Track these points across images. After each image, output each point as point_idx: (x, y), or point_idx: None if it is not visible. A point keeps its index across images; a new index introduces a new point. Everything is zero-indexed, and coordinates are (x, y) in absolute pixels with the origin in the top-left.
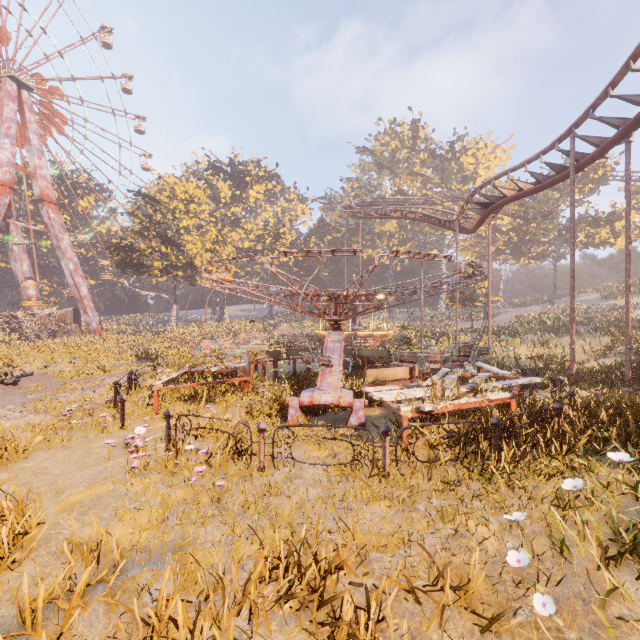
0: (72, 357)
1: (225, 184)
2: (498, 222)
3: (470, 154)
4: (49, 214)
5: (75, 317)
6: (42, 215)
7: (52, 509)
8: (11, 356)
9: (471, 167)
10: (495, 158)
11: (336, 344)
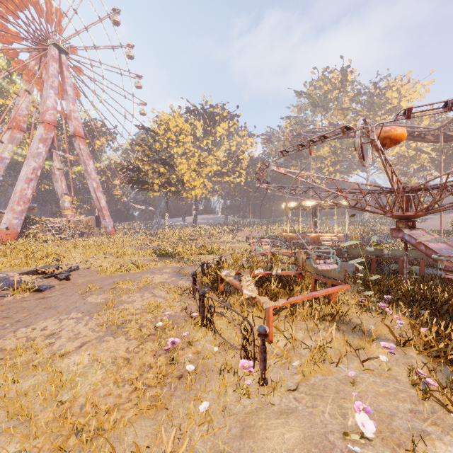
0: (104, 253)
1: (199, 123)
2: (418, 144)
3: (394, 89)
4: (80, 146)
5: (96, 222)
6: (75, 147)
7: None
8: (58, 252)
9: (394, 100)
10: (415, 92)
11: (440, 245)
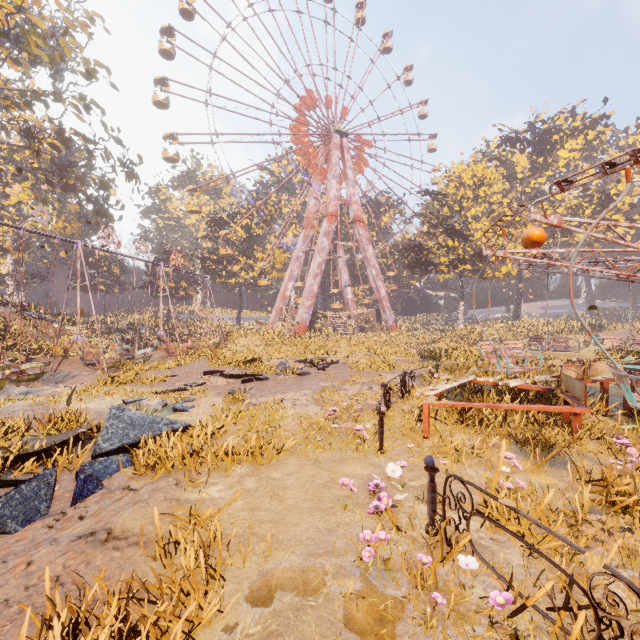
0: (368, 350)
1: (522, 155)
2: None
3: None
4: (359, 231)
5: (377, 316)
6: (355, 233)
7: (249, 582)
8: (329, 346)
9: None
10: None
11: None
